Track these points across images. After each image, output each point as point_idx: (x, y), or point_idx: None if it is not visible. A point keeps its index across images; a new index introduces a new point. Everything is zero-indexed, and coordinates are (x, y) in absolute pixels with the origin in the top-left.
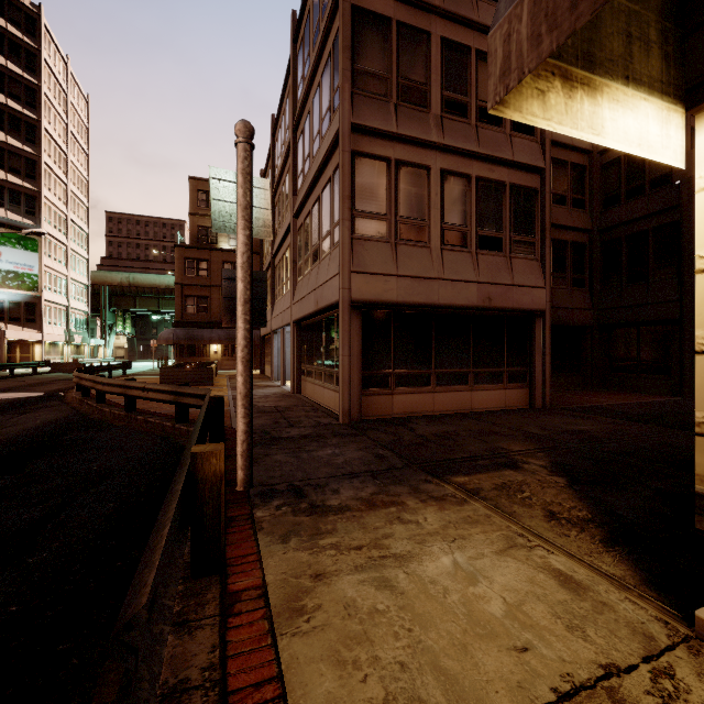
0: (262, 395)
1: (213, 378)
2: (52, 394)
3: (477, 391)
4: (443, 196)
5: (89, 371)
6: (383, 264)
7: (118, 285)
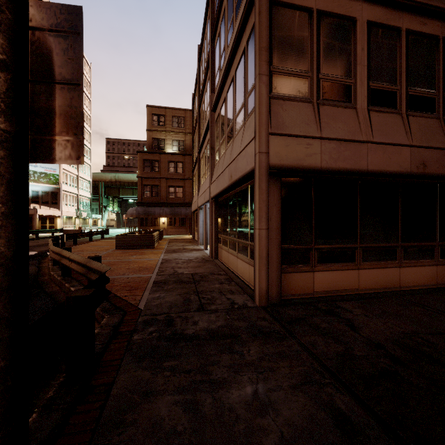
0: (186, 259)
1: (154, 243)
2: (40, 254)
3: (406, 267)
4: (370, 51)
5: (73, 236)
6: (304, 125)
7: (109, 181)
